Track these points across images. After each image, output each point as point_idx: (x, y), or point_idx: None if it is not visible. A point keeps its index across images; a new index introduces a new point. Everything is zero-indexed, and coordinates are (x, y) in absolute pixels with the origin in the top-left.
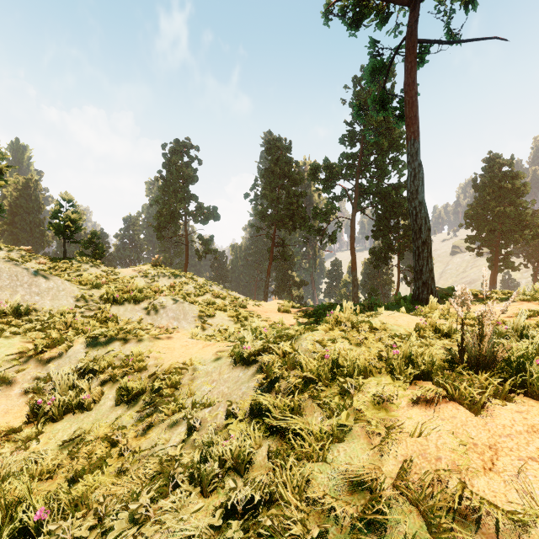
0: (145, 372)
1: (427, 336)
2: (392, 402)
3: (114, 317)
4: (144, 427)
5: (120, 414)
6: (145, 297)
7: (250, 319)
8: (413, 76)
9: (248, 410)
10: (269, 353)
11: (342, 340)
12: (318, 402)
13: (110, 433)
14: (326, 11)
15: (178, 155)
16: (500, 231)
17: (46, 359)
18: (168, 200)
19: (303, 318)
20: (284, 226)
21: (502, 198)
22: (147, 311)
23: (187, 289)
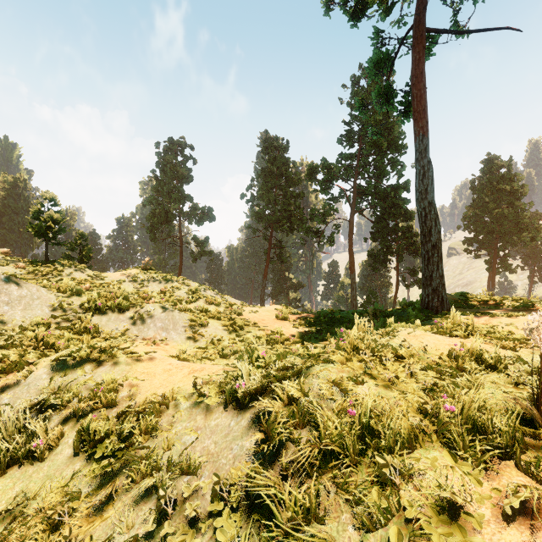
0: (116, 407)
1: (469, 369)
2: (466, 506)
3: (95, 328)
4: (101, 500)
5: (77, 470)
6: (131, 305)
7: (246, 328)
8: (421, 67)
9: (241, 491)
10: (268, 392)
11: (364, 379)
12: (346, 496)
13: (53, 511)
14: None
15: (173, 154)
16: (499, 233)
17: (0, 387)
18: (162, 200)
19: (303, 327)
20: (281, 227)
21: (500, 200)
22: (133, 320)
23: (178, 294)
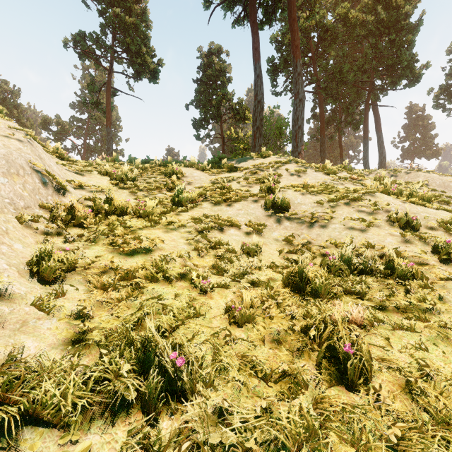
0: None
1: None
2: None
3: None
4: None
5: None
6: None
7: None
8: (109, 101)
9: None
10: None
11: None
12: None
13: None
14: (65, 42)
15: None
16: None
17: None
18: None
19: None
20: None
21: None
22: None
23: None
